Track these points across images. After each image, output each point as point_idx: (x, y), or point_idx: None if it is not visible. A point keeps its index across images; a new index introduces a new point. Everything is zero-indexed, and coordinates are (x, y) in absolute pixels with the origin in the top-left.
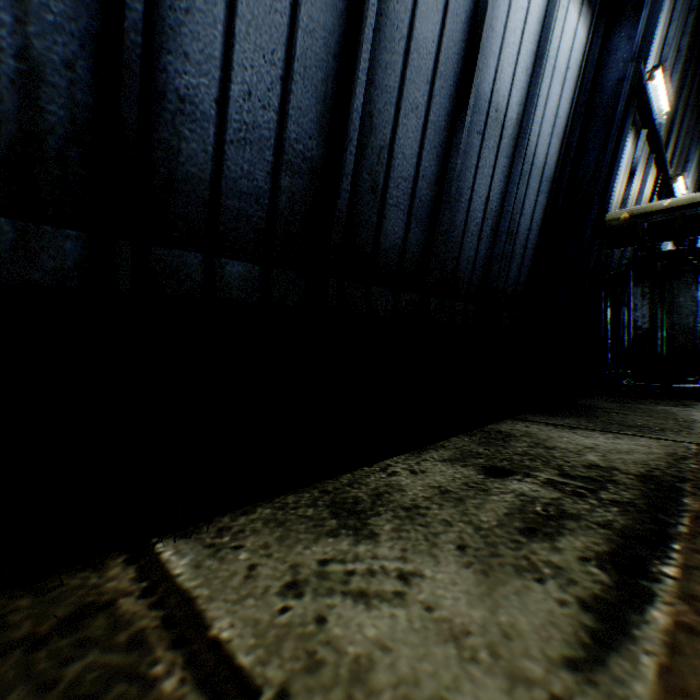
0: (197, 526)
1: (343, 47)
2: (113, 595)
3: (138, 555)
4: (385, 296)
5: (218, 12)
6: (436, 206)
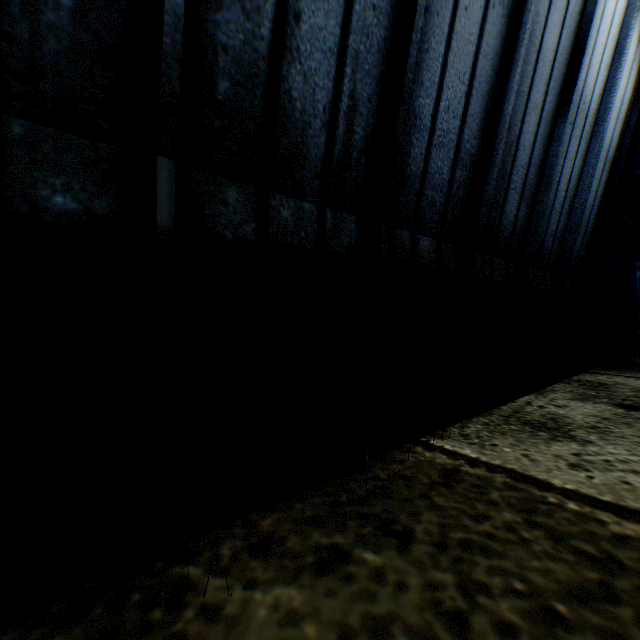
0: (440, 433)
1: (501, 64)
2: (451, 466)
3: (427, 447)
4: (499, 265)
5: (441, 49)
6: (537, 188)
